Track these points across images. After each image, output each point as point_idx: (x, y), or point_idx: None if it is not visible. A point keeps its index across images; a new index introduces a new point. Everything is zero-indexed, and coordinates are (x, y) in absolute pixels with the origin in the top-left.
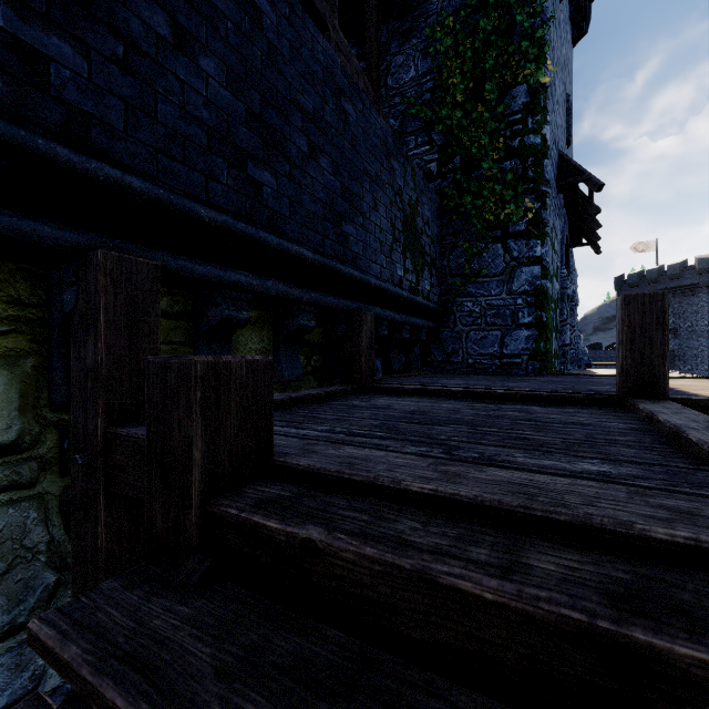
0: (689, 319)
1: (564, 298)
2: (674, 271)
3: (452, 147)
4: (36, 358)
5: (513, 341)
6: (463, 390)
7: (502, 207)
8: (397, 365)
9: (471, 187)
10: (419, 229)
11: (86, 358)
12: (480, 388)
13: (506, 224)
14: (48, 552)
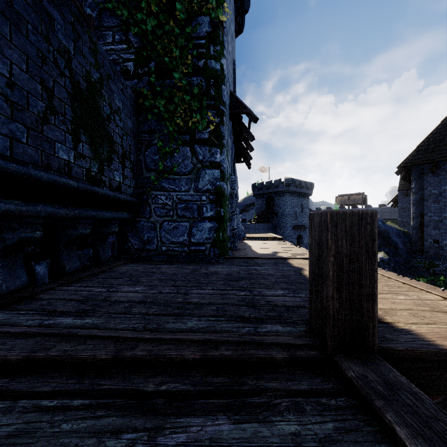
0: (282, 208)
1: (233, 196)
2: (276, 184)
3: (147, 51)
4: None
5: (199, 232)
6: (113, 355)
7: (190, 116)
8: (73, 265)
9: (164, 92)
10: (104, 114)
11: None
12: (145, 337)
13: (194, 131)
14: None
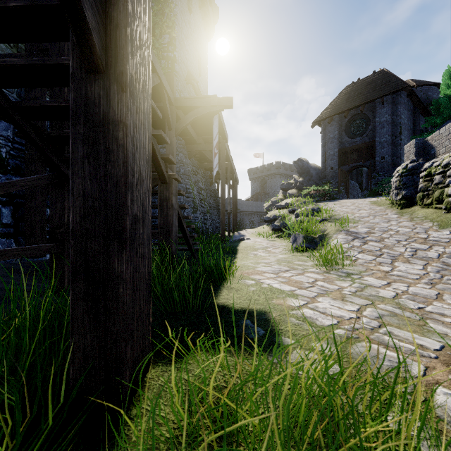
0: (273, 188)
1: None
2: (268, 167)
3: None
4: None
5: None
6: None
7: None
8: None
9: None
10: None
11: None
12: None
13: None
14: None
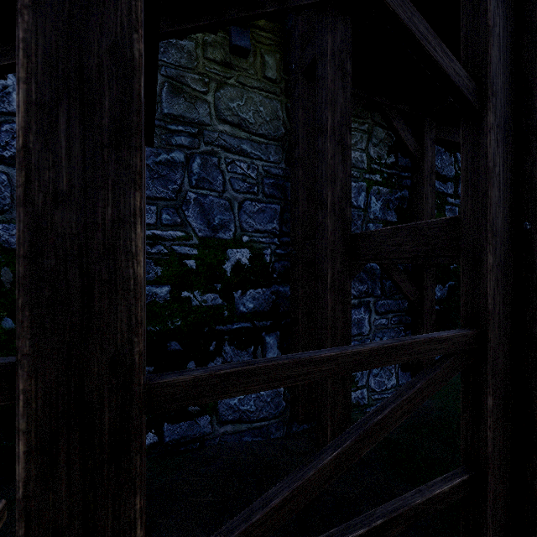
0: None
1: None
2: None
3: None
4: (279, 55)
5: None
6: None
7: None
8: None
9: None
10: None
11: (295, 37)
12: None
13: None
14: (282, 121)
